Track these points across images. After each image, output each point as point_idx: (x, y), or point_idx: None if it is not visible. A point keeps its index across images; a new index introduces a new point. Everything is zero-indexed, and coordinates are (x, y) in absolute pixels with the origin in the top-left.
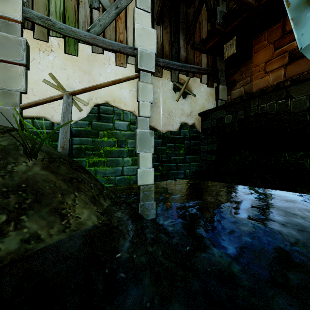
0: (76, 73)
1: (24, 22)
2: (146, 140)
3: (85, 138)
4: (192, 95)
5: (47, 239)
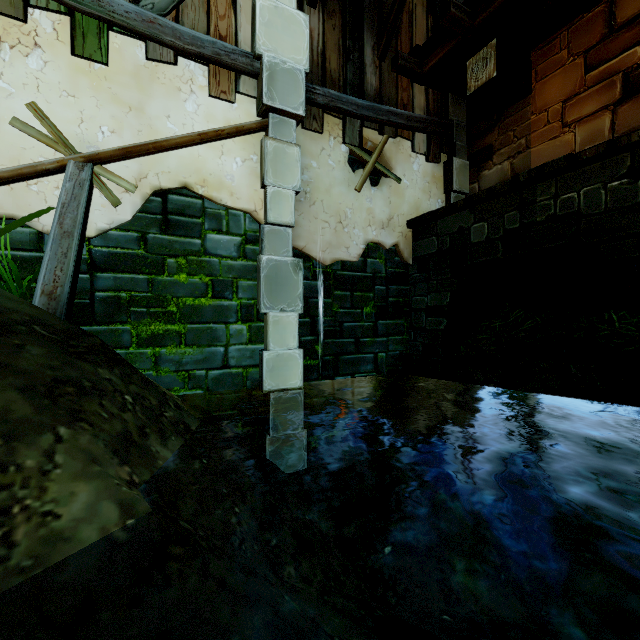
0: (103, 109)
1: None
2: (283, 282)
3: (129, 275)
4: (393, 178)
5: None
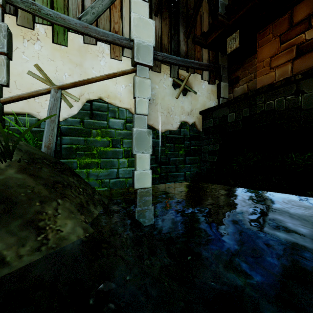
0: (65, 66)
1: (6, 5)
2: (143, 140)
3: (76, 137)
4: (193, 92)
5: (15, 261)
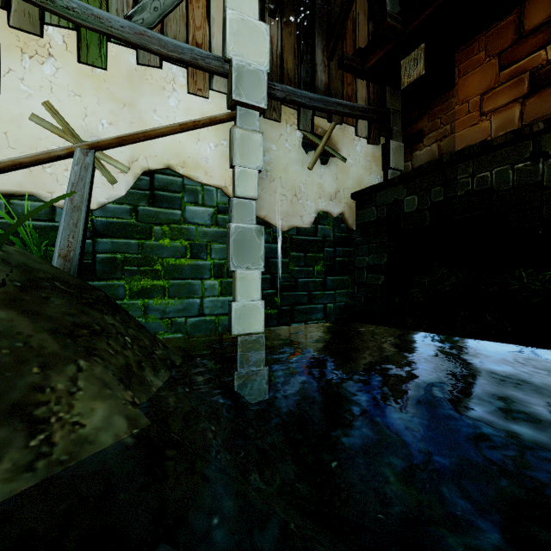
0: (103, 105)
1: None
2: (248, 245)
3: (123, 240)
4: (339, 158)
5: None
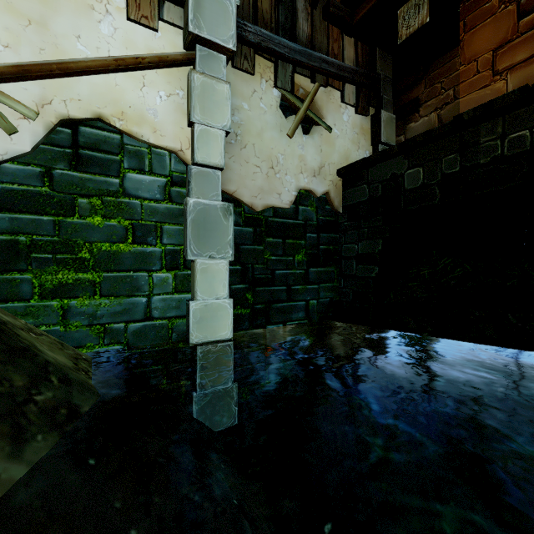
0: None
1: None
2: (212, 227)
3: (29, 216)
4: (324, 126)
5: None
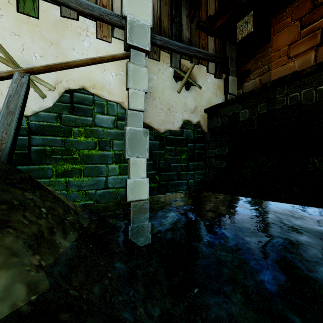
0: (36, 43)
1: None
2: (138, 141)
3: (51, 137)
4: (197, 86)
5: None
